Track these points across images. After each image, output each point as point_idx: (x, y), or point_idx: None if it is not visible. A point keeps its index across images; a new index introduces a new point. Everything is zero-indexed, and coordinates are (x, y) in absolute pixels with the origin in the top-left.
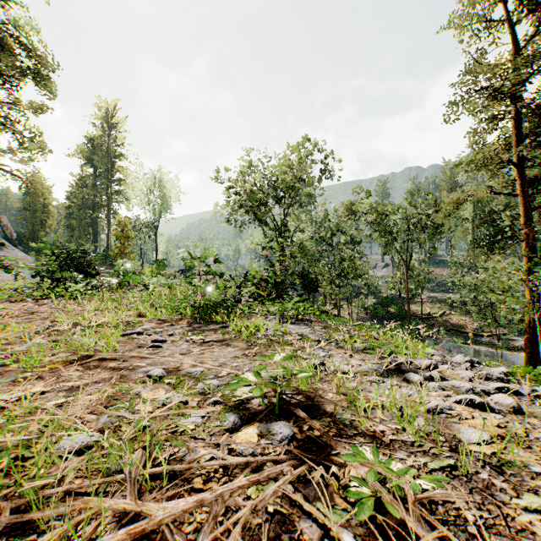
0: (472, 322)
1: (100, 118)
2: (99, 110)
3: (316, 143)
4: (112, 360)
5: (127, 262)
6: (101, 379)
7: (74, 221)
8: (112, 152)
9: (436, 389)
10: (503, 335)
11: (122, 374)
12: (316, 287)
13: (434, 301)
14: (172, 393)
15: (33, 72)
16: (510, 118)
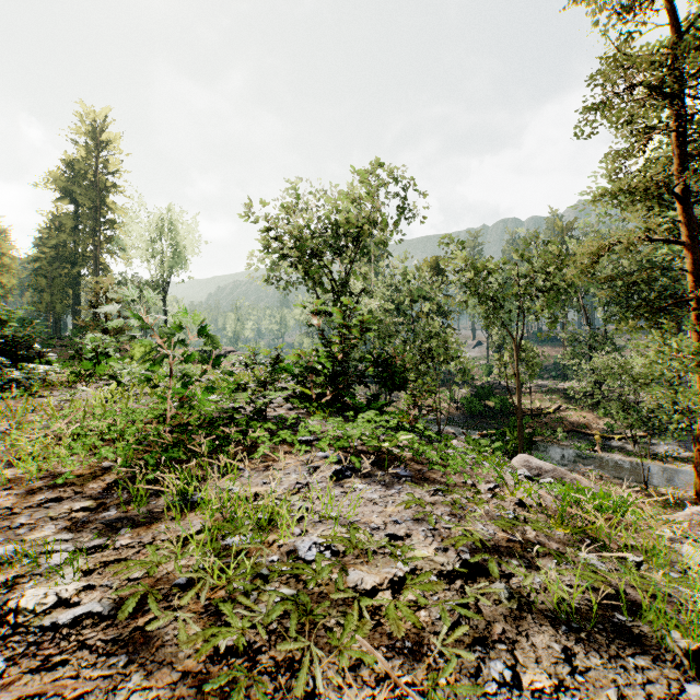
0: (597, 420)
1: (83, 133)
2: (81, 121)
3: (392, 168)
4: None
5: (97, 338)
6: None
7: (44, 279)
8: (102, 182)
9: None
10: (640, 437)
11: None
12: (403, 383)
13: (543, 391)
14: None
15: None
16: (676, 129)
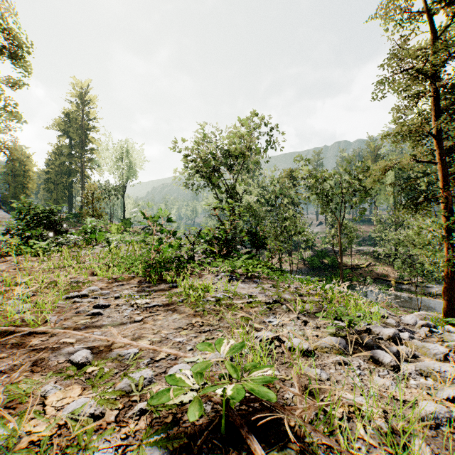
0: (394, 272)
1: (75, 96)
2: (74, 88)
3: (262, 117)
4: (38, 334)
5: (94, 221)
6: (10, 366)
7: (52, 184)
8: (86, 125)
9: (414, 375)
10: (420, 282)
11: (41, 357)
12: (263, 244)
13: (361, 253)
14: (88, 393)
15: (7, 49)
16: (431, 96)
